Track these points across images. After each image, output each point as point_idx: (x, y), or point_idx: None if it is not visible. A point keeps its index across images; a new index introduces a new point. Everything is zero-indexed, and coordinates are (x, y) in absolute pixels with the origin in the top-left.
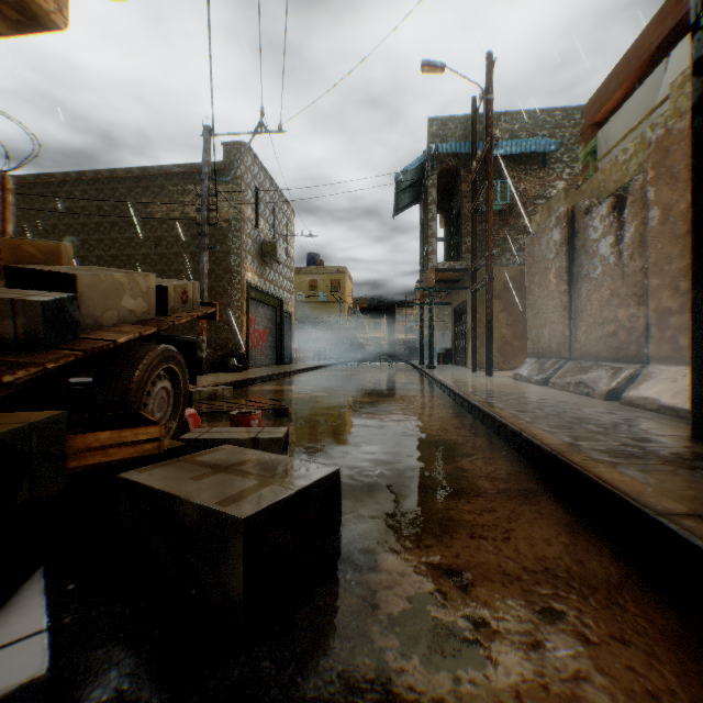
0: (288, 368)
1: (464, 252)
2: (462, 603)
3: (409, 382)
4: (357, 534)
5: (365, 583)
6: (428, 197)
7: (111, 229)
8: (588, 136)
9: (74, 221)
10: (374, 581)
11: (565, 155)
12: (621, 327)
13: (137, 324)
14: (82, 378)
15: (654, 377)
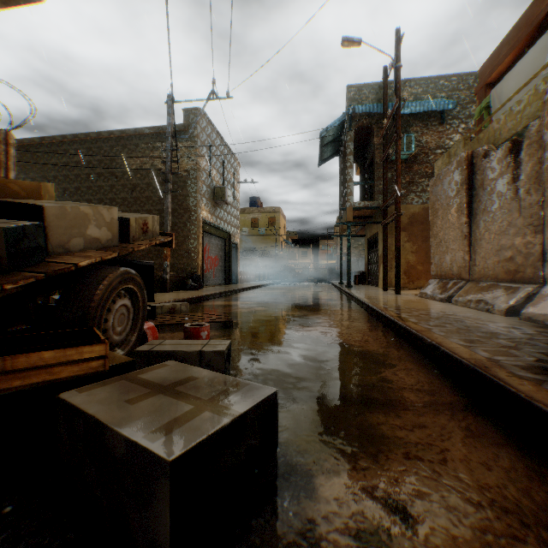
0: (234, 287)
1: (376, 193)
2: (410, 547)
3: (331, 299)
4: (293, 451)
5: (303, 515)
6: (347, 149)
7: (97, 178)
8: (481, 95)
9: (69, 173)
10: (312, 512)
11: (460, 113)
12: (517, 253)
13: (101, 250)
14: None
15: None
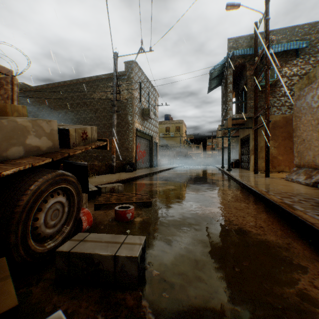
0: (155, 169)
1: (248, 108)
2: None
3: (219, 179)
4: None
5: None
6: (228, 80)
7: (76, 106)
8: None
9: (61, 103)
10: None
11: (310, 50)
12: None
13: (40, 156)
14: None
15: None
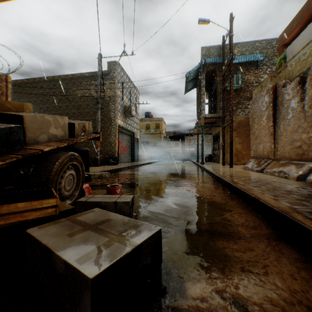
0: (136, 163)
1: (218, 109)
2: None
3: (192, 170)
4: (171, 265)
5: (178, 309)
6: (201, 84)
7: (59, 101)
8: (280, 51)
9: (43, 98)
10: (184, 307)
11: (267, 62)
12: (303, 143)
13: (58, 142)
14: None
15: None
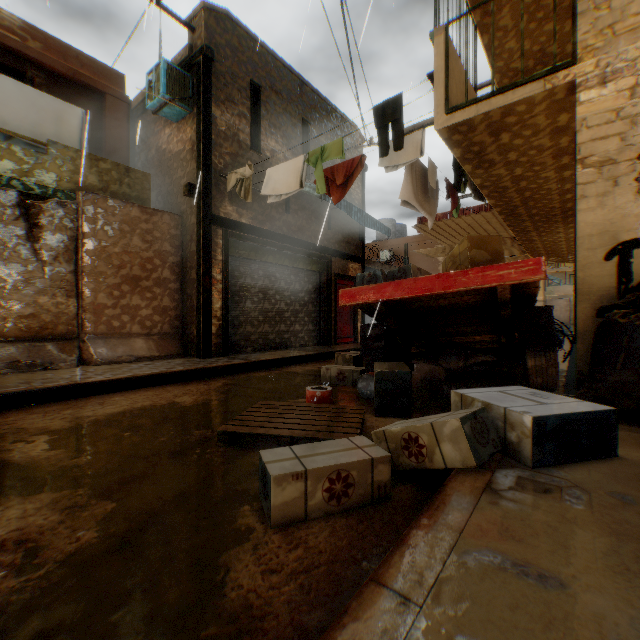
0: None
1: None
2: None
3: None
4: None
5: None
6: None
7: None
8: None
9: None
10: None
11: None
12: (49, 311)
13: None
14: (575, 405)
15: (110, 345)
